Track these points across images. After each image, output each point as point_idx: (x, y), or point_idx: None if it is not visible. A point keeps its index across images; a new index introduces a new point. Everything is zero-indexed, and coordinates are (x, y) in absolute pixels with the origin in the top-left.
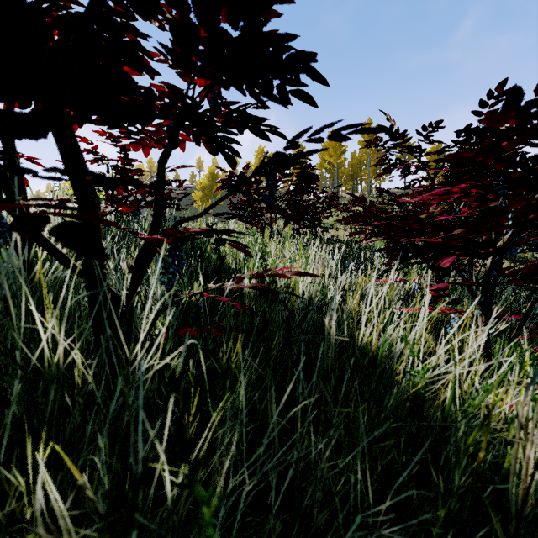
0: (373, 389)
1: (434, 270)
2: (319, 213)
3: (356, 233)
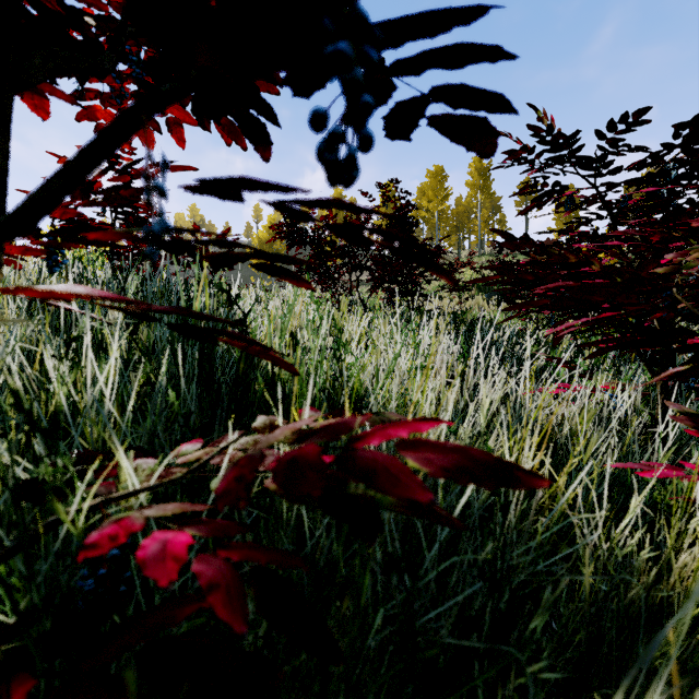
0: (608, 698)
1: (657, 373)
2: (417, 275)
3: (522, 304)
